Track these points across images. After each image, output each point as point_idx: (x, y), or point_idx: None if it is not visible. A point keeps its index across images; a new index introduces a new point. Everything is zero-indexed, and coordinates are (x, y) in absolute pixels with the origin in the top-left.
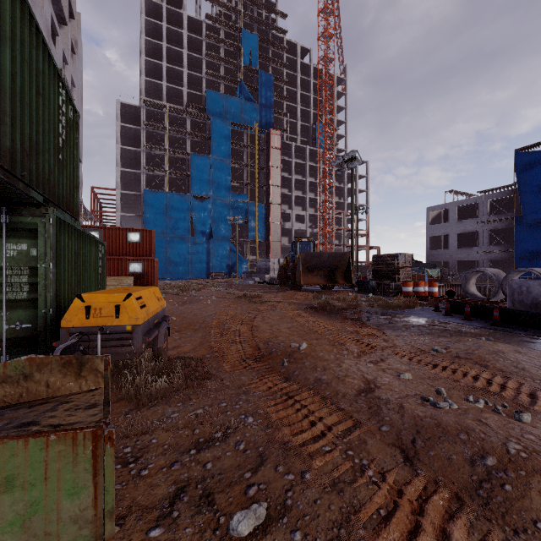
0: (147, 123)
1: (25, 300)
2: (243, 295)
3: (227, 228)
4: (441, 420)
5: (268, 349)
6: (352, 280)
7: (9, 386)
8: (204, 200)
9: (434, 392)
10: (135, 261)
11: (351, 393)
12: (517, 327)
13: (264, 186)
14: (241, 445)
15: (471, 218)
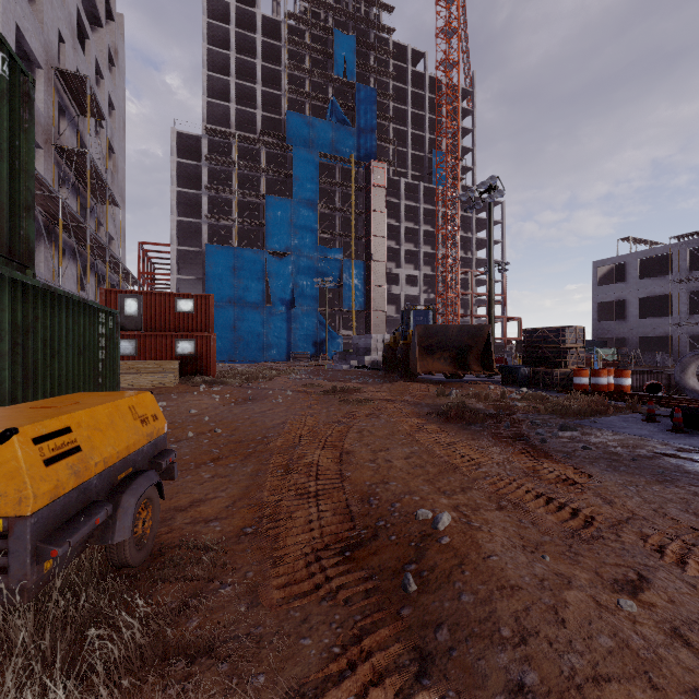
0: (210, 158)
1: None
2: (332, 389)
3: (314, 294)
4: None
5: (369, 519)
6: (493, 366)
7: None
8: (284, 257)
9: None
10: (185, 339)
11: None
12: None
13: (363, 237)
14: None
15: (659, 276)
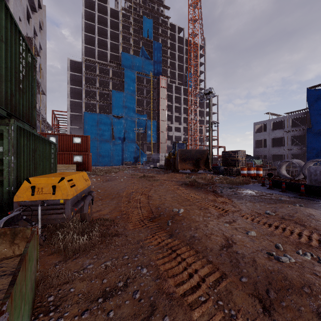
0: (86, 72)
1: None
2: (143, 176)
3: (134, 135)
4: (287, 274)
5: (158, 212)
6: (209, 166)
7: None
8: (120, 118)
9: (273, 247)
10: (77, 155)
11: (216, 248)
12: (316, 197)
13: (156, 110)
14: (137, 294)
15: (280, 129)
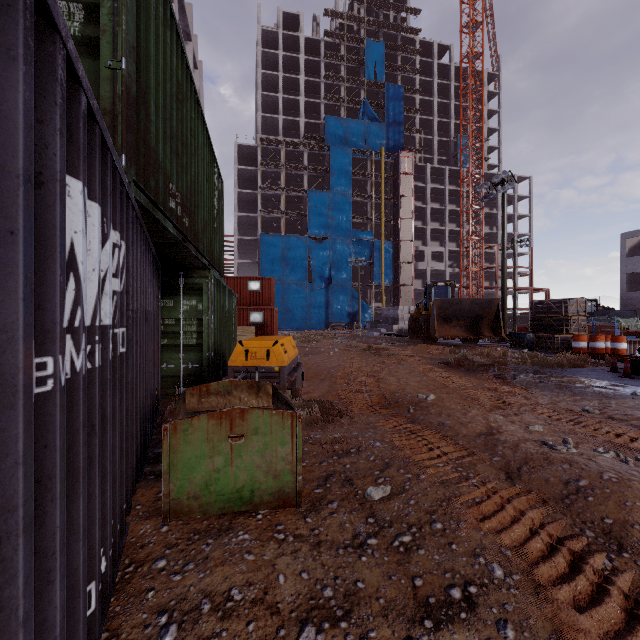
0: (263, 163)
1: (194, 345)
2: (368, 347)
3: (348, 272)
4: (550, 455)
5: (394, 399)
6: (501, 332)
7: (220, 397)
8: (323, 241)
9: (560, 442)
10: (256, 311)
11: (471, 435)
12: None
13: (391, 220)
14: (371, 457)
15: None
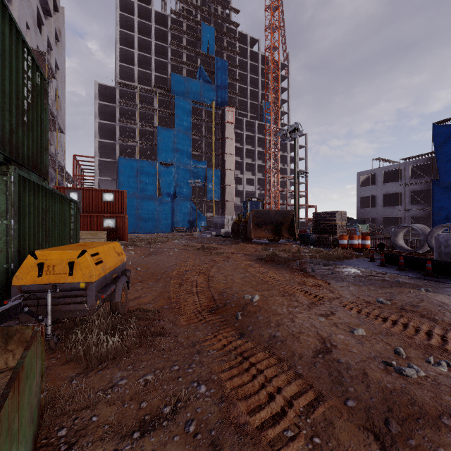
0: (121, 101)
1: None
2: (201, 247)
3: (189, 190)
4: (415, 395)
5: (222, 300)
6: (295, 234)
7: None
8: (169, 166)
9: (391, 352)
10: (109, 218)
11: (307, 354)
12: (448, 277)
13: (219, 154)
14: (191, 425)
15: (394, 181)
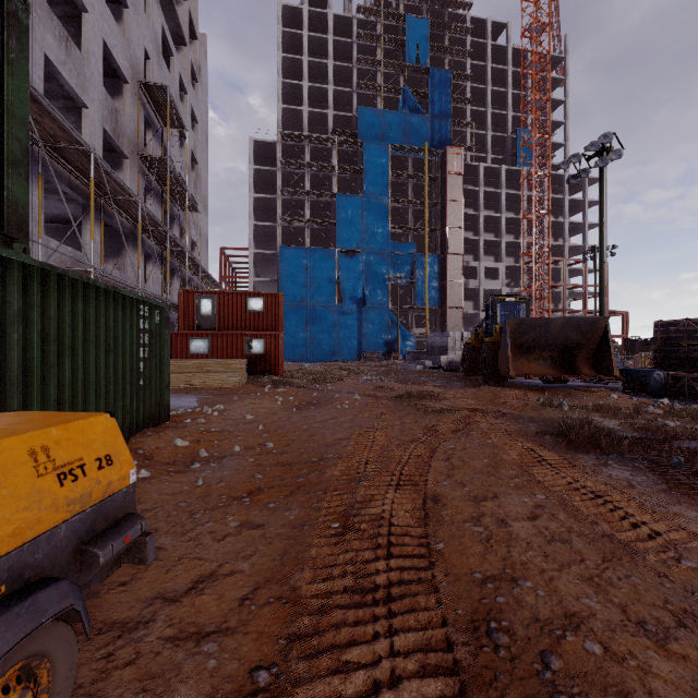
0: (284, 162)
1: None
2: (406, 394)
3: (385, 292)
4: None
5: None
6: (612, 368)
7: None
8: (355, 255)
9: None
10: (254, 337)
11: None
12: None
13: (437, 230)
14: None
15: None
